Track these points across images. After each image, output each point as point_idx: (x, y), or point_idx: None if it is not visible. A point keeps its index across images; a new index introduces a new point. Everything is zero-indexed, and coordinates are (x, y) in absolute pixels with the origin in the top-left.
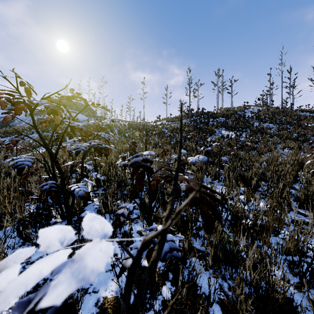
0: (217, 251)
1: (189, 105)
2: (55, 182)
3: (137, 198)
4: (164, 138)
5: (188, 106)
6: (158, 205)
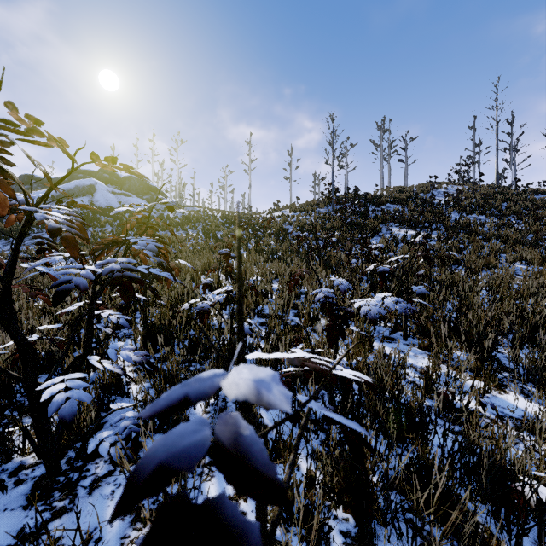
0: None
1: (332, 182)
2: None
3: None
4: (287, 242)
5: (330, 183)
6: None
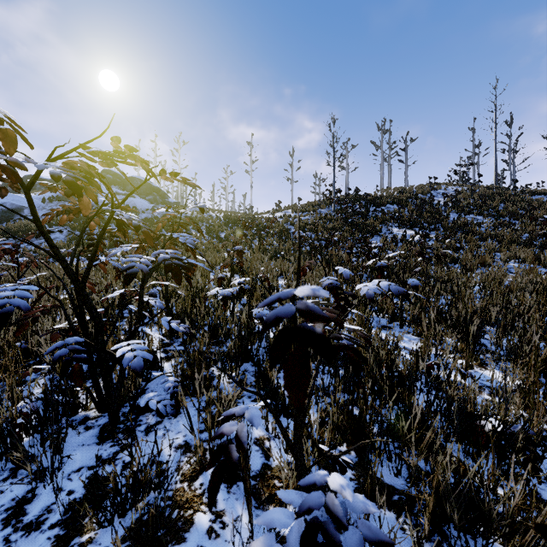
0: (446, 506)
1: (333, 183)
2: (82, 341)
3: (249, 362)
4: (289, 242)
5: (331, 184)
6: None
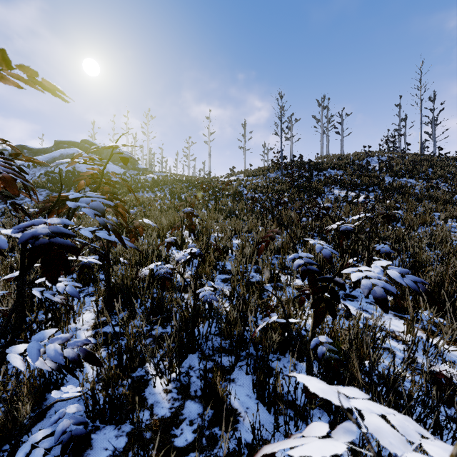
0: None
1: (281, 150)
2: None
3: (196, 352)
4: (242, 202)
5: (279, 151)
6: (249, 377)
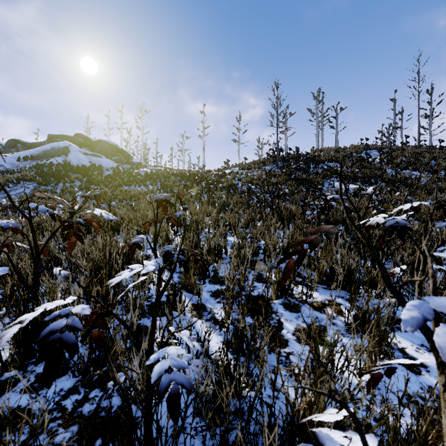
0: None
1: (277, 142)
2: None
3: None
4: (237, 195)
5: (275, 144)
6: None
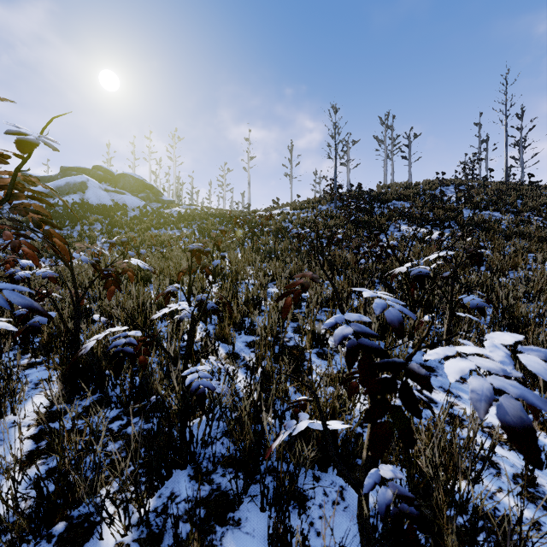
0: None
1: (335, 178)
2: None
3: (187, 467)
4: (287, 241)
5: (332, 179)
6: (266, 517)
